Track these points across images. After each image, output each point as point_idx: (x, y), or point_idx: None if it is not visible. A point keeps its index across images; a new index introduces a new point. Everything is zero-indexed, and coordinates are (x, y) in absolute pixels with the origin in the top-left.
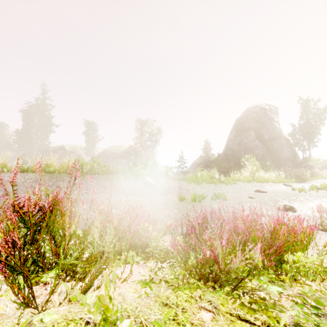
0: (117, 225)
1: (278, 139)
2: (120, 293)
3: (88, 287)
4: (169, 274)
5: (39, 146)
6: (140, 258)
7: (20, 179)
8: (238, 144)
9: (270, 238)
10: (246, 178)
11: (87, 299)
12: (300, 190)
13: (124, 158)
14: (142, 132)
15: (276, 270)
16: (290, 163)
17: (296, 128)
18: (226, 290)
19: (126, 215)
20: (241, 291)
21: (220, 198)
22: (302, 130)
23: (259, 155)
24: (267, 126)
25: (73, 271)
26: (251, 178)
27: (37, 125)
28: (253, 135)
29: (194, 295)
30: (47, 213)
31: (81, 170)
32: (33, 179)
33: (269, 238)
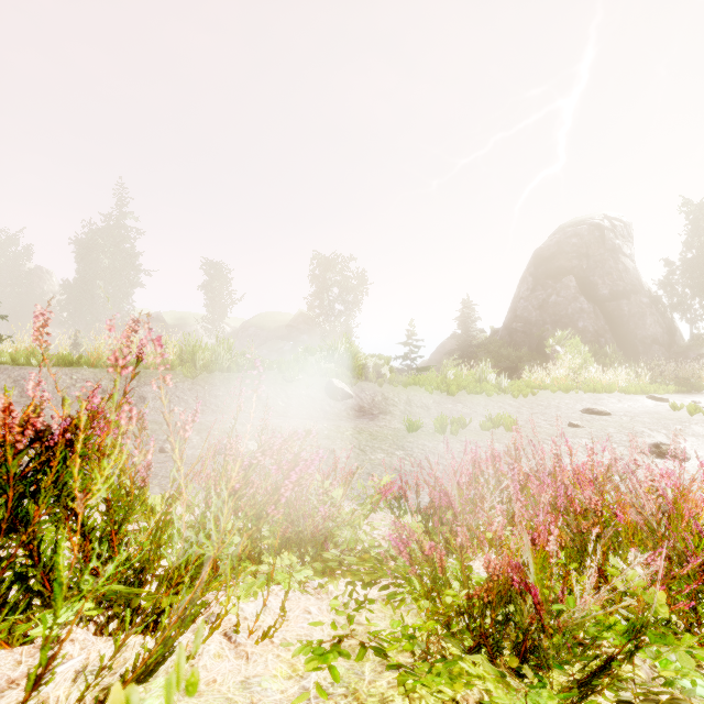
0: (240, 484)
1: (633, 296)
2: (248, 679)
3: (157, 661)
4: (386, 618)
5: (110, 315)
6: (310, 571)
7: (62, 381)
8: (540, 307)
9: (665, 529)
10: (558, 383)
11: (148, 700)
12: (692, 411)
13: (286, 339)
14: (326, 284)
15: (696, 622)
16: (661, 349)
17: (674, 270)
18: (553, 681)
19: (265, 457)
20: (612, 696)
21: (503, 426)
22: (690, 274)
23: (587, 332)
24: (607, 267)
25: (128, 605)
26: (570, 383)
27: (106, 271)
28: (573, 286)
29: (462, 695)
30: (57, 448)
31: (192, 363)
32: (90, 380)
33: (661, 529)
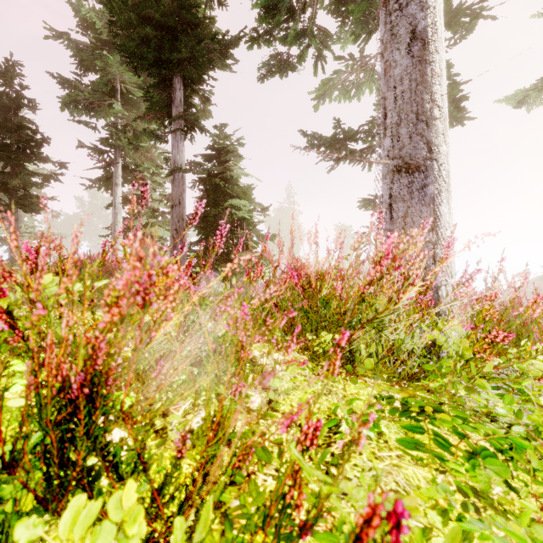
0: None
1: None
2: None
3: None
4: None
5: None
6: None
7: None
8: None
9: None
10: None
11: None
12: None
13: None
14: None
15: None
16: None
17: None
18: None
19: None
20: None
21: None
22: None
23: None
24: None
25: None
26: None
27: (287, 237)
28: None
29: None
30: None
31: None
32: None
33: None
